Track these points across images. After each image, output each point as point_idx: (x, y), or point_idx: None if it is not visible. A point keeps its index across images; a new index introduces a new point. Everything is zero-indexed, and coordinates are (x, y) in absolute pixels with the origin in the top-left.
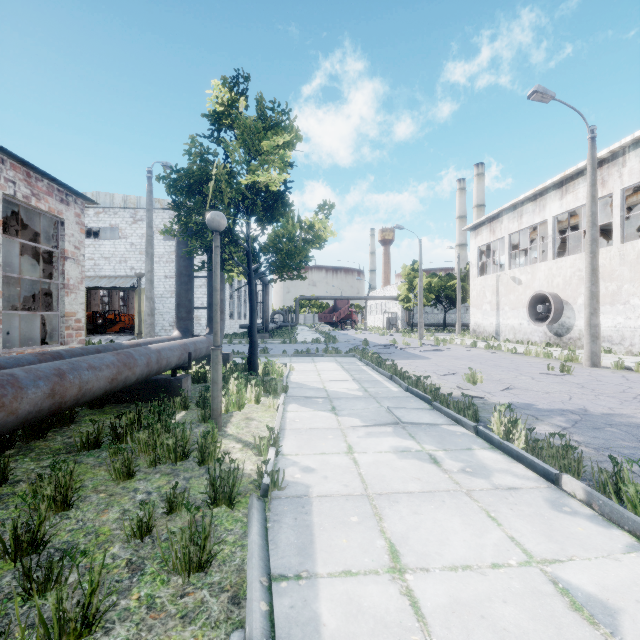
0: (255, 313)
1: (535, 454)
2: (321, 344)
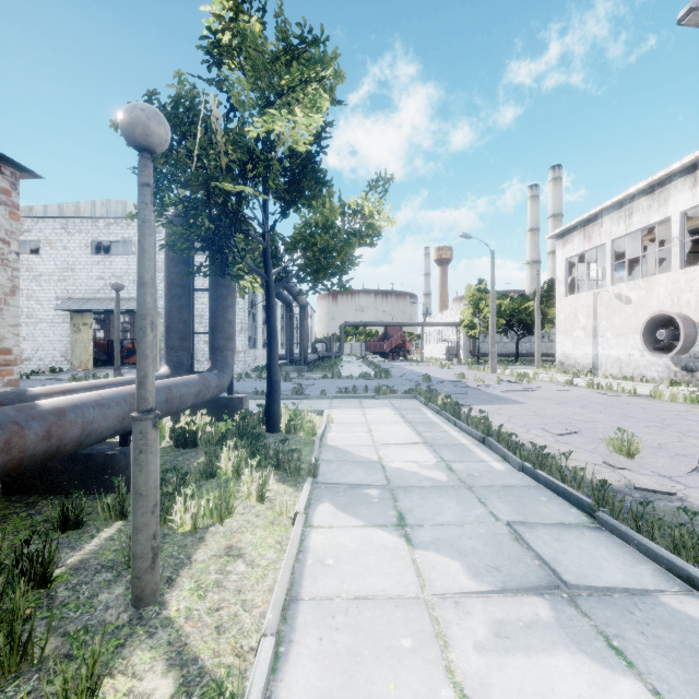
0: (276, 340)
1: None
2: (371, 380)
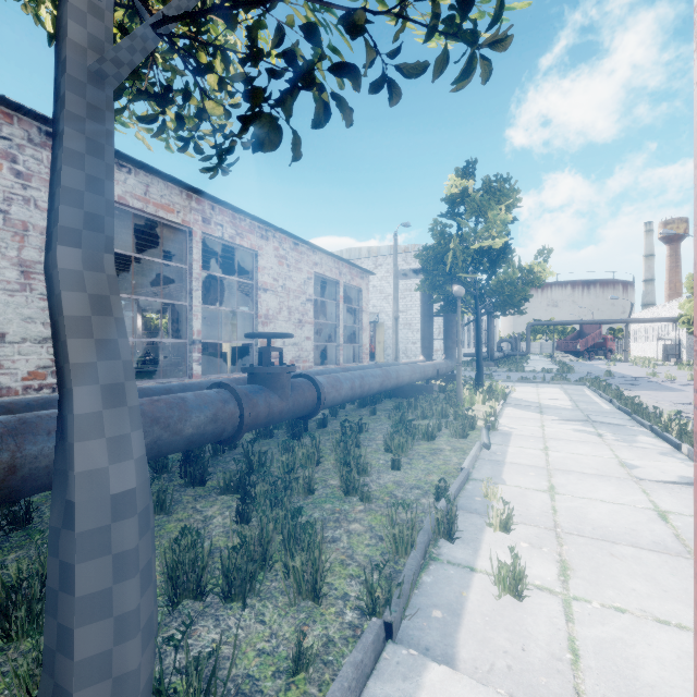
0: (481, 343)
1: (678, 437)
2: (552, 374)
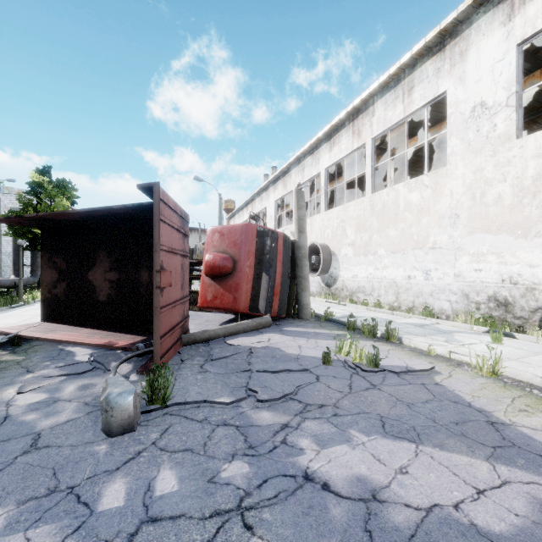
0: None
1: None
2: None
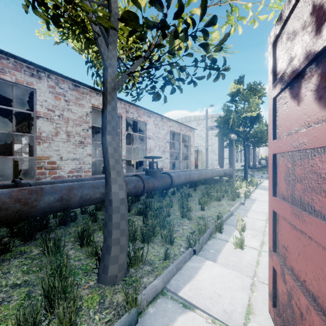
0: (246, 160)
1: None
2: None
